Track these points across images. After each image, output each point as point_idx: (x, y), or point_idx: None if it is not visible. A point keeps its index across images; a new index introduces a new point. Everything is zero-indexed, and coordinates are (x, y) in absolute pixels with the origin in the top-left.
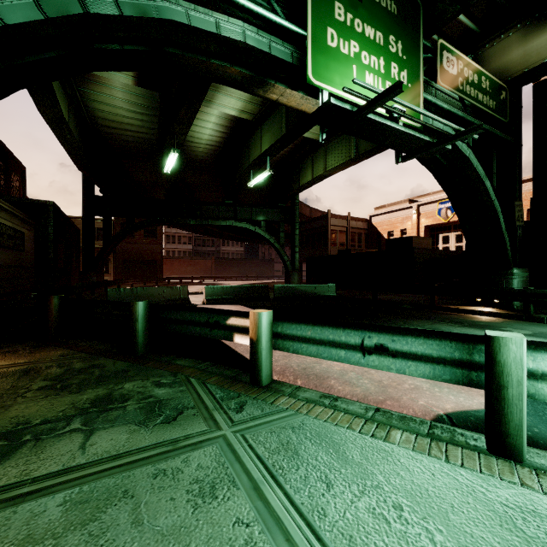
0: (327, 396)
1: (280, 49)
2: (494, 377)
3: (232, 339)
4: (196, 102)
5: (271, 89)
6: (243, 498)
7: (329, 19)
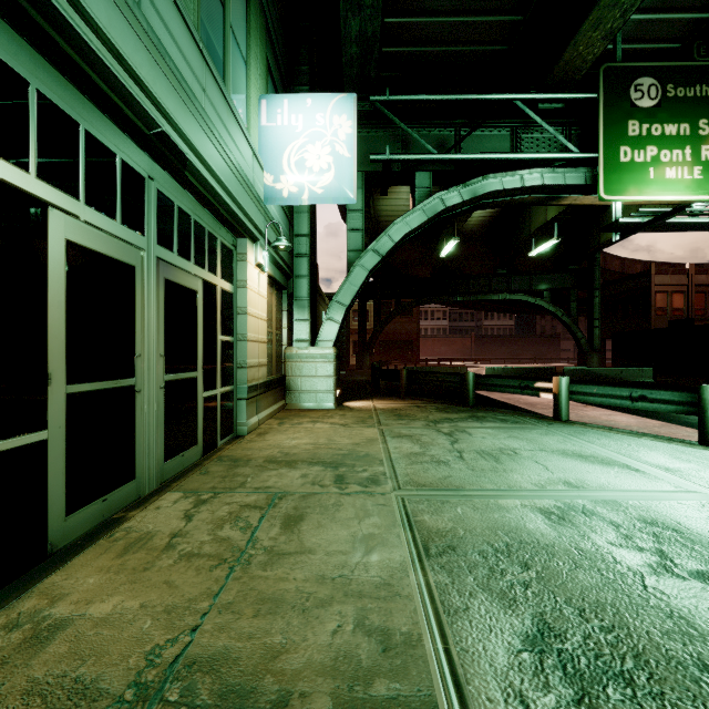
0: (607, 427)
1: (573, 175)
2: (700, 406)
3: (539, 396)
4: None
5: (564, 199)
6: (559, 437)
7: (622, 139)
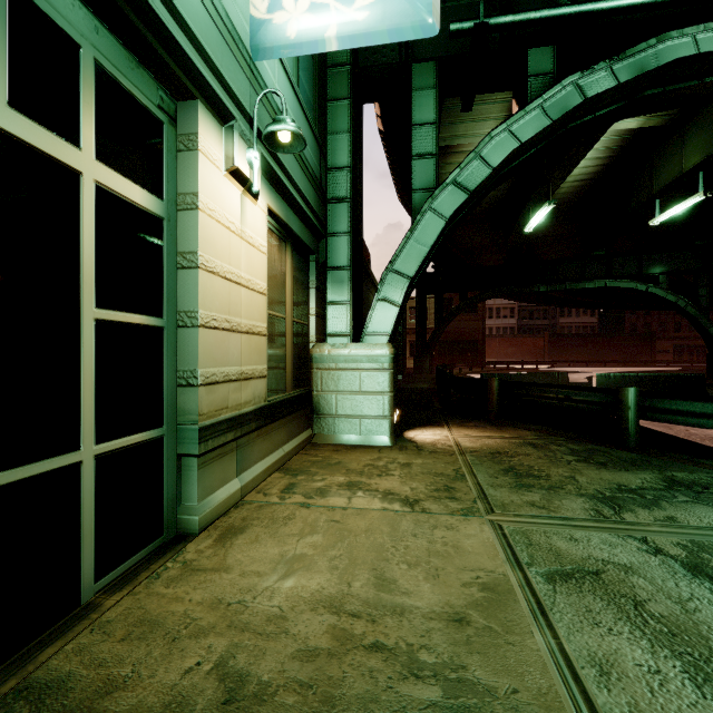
0: None
1: None
2: None
3: None
4: (597, 133)
5: None
6: None
7: None
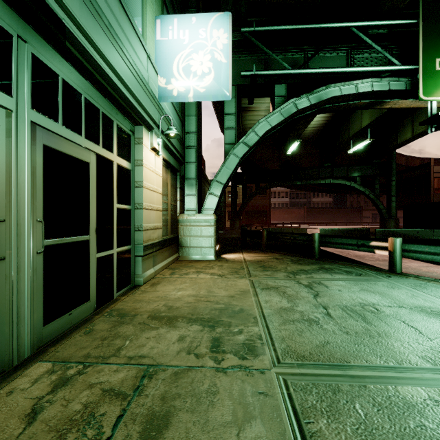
0: (439, 280)
1: (396, 83)
2: None
3: (374, 252)
4: None
5: (386, 103)
6: (405, 290)
7: (437, 53)
